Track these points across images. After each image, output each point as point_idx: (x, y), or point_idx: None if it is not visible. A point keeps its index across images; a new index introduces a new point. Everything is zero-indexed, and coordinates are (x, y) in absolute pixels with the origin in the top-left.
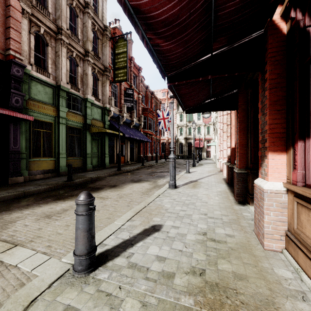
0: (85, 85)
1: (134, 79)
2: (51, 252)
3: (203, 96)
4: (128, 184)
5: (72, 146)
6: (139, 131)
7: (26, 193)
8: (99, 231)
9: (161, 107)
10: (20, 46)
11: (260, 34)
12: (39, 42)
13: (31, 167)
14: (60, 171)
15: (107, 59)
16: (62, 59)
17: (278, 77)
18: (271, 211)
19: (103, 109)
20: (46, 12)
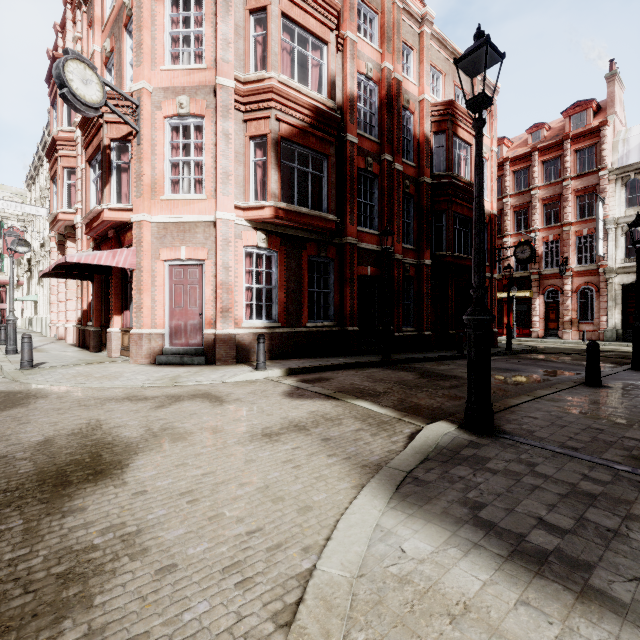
0: None
1: None
2: None
3: None
4: None
5: None
6: None
7: None
8: (3, 366)
9: None
10: None
11: None
12: None
13: None
14: None
15: None
16: None
17: (118, 283)
18: (115, 341)
19: None
20: None
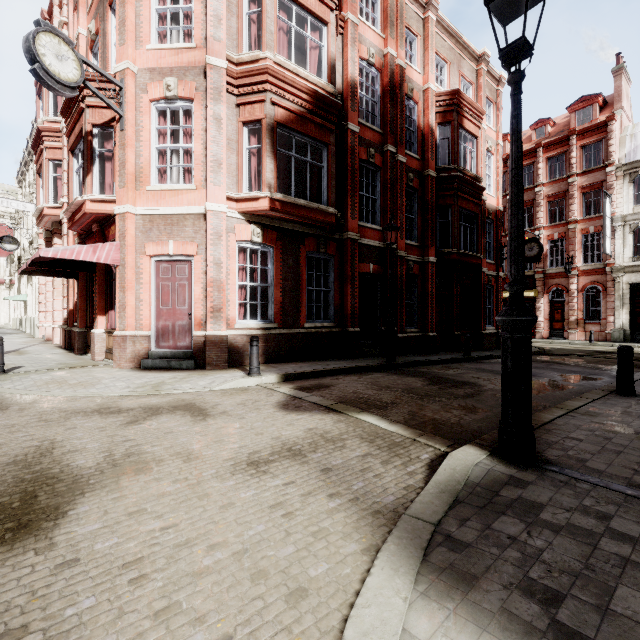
0: None
1: None
2: None
3: None
4: None
5: None
6: None
7: None
8: None
9: None
10: None
11: None
12: None
13: None
14: None
15: None
16: None
17: (102, 281)
18: (99, 343)
19: None
20: None
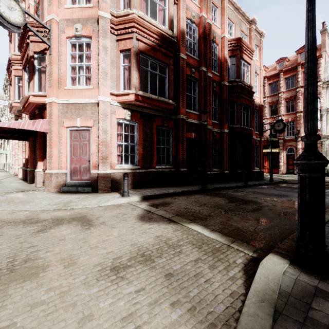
0: None
1: None
2: None
3: None
4: None
5: None
6: None
7: None
8: None
9: None
10: None
11: None
12: None
13: None
14: None
15: None
16: None
17: (41, 142)
18: (39, 177)
19: None
20: None
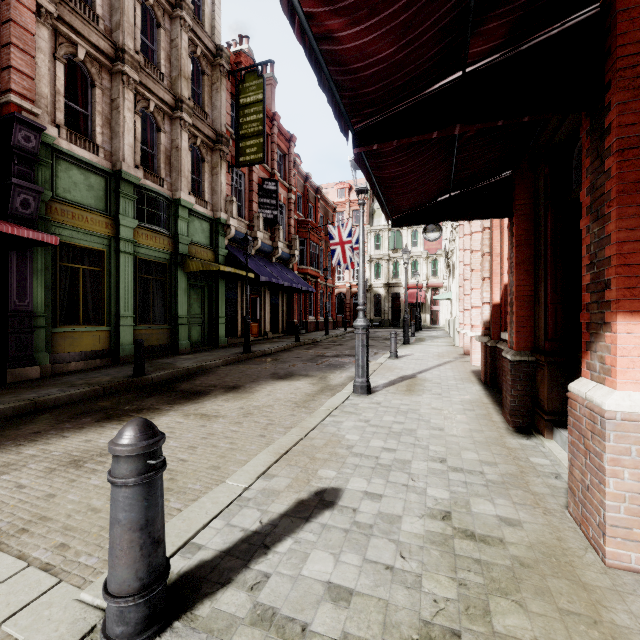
0: (176, 171)
1: (279, 160)
2: (65, 564)
3: (435, 185)
4: (265, 383)
5: (148, 301)
6: (289, 270)
7: (40, 404)
8: (188, 507)
9: (336, 219)
10: (33, 85)
11: (589, 15)
12: (75, 79)
13: (57, 347)
14: (121, 354)
15: (221, 116)
16: (125, 115)
17: None
18: (626, 468)
19: (214, 222)
20: (90, 15)
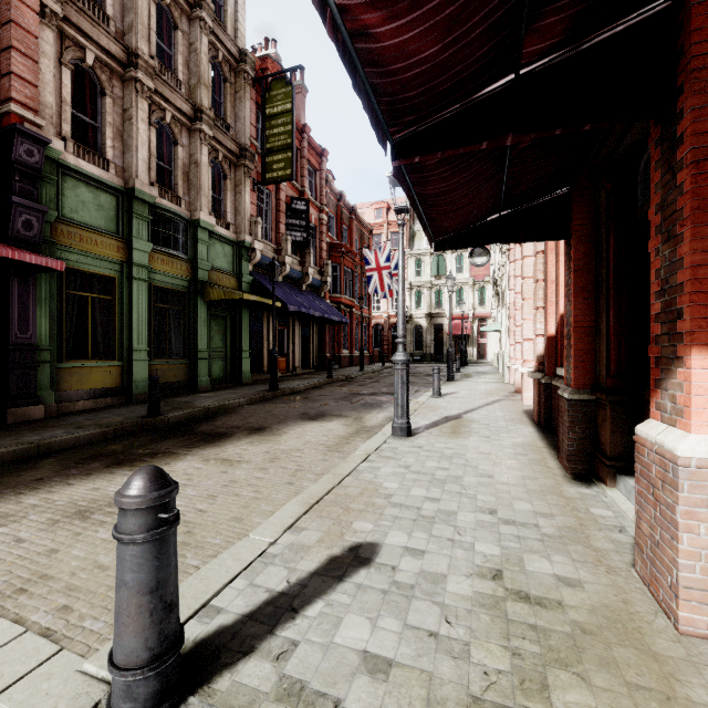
0: (195, 189)
1: (310, 177)
2: (67, 629)
3: (483, 203)
4: (294, 424)
5: (165, 333)
6: (321, 299)
7: (43, 448)
8: (206, 565)
9: (373, 242)
10: (36, 93)
11: (659, 10)
12: (83, 86)
13: (63, 384)
14: (134, 391)
15: (245, 128)
16: (138, 127)
17: None
18: (702, 522)
19: (238, 245)
20: (100, 16)
